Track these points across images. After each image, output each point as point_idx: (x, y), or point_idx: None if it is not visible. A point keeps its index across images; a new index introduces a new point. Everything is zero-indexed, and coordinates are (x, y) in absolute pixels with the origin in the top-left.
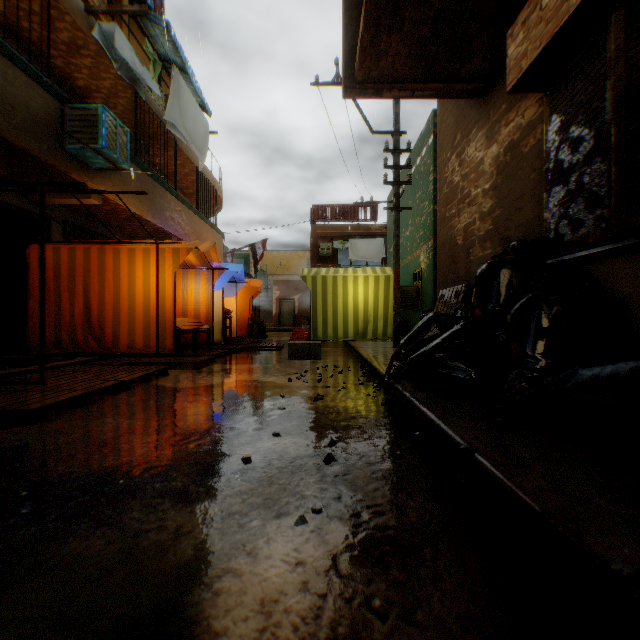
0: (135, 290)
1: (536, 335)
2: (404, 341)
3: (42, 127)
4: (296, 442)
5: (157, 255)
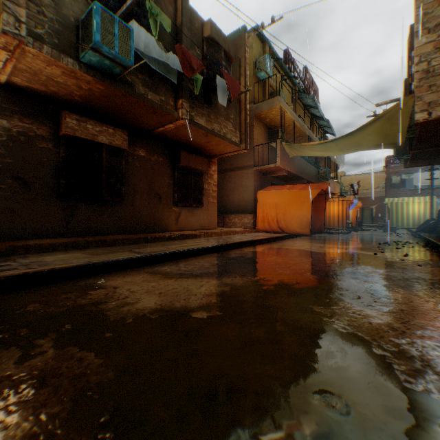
0: (334, 212)
1: (439, 222)
2: (419, 224)
3: (316, 177)
4: (393, 237)
5: (342, 203)
